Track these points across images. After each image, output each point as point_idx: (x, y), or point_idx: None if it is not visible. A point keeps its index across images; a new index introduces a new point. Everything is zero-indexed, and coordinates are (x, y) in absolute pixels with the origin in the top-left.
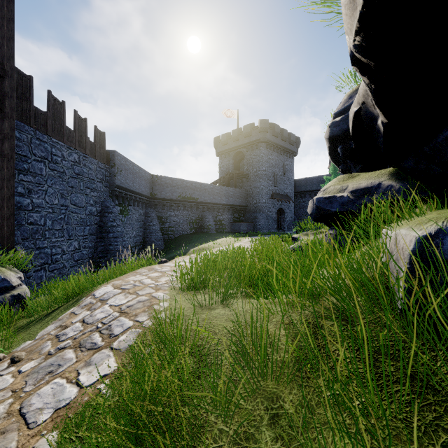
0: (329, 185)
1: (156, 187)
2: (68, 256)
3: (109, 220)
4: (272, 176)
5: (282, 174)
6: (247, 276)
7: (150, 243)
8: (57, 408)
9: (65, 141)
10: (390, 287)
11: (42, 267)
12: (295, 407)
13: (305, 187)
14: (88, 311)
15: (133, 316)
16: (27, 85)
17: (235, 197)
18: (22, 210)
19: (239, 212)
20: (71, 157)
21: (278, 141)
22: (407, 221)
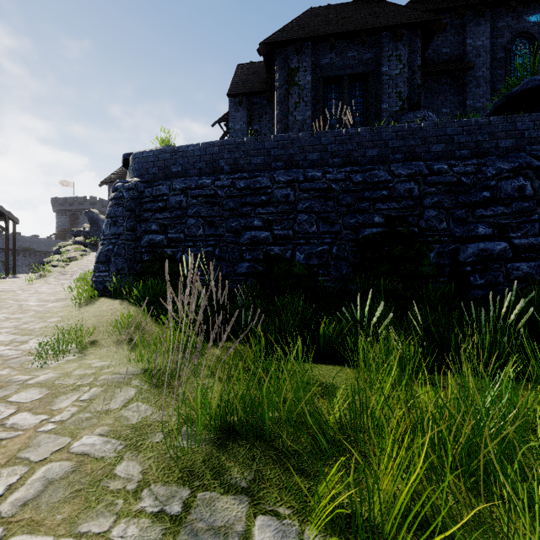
0: None
1: (0, 241)
2: None
3: None
4: None
5: None
6: None
7: None
8: None
9: None
10: None
11: None
12: None
13: None
14: None
15: None
16: None
17: None
18: None
19: None
20: None
21: None
22: None
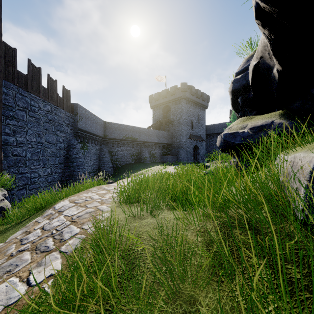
0: (232, 125)
1: (107, 130)
2: (43, 179)
3: (73, 153)
4: (190, 122)
5: (197, 121)
6: (171, 193)
7: (103, 170)
8: (6, 305)
9: (41, 96)
10: (295, 201)
11: (23, 187)
12: (210, 311)
13: (213, 131)
14: (48, 220)
15: (80, 224)
16: (12, 54)
17: (164, 137)
18: (8, 145)
19: (166, 148)
20: (45, 108)
21: (194, 98)
22: (299, 148)
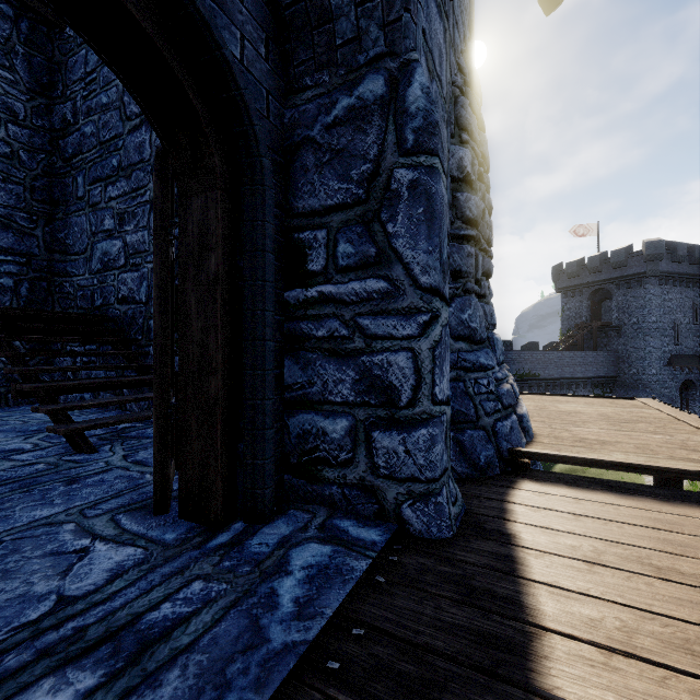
0: None
1: None
2: None
3: None
4: (670, 327)
5: (690, 321)
6: None
7: None
8: None
9: None
10: None
11: None
12: None
13: None
14: None
15: None
16: None
17: (597, 364)
18: None
19: (602, 386)
20: None
21: (683, 267)
22: None
